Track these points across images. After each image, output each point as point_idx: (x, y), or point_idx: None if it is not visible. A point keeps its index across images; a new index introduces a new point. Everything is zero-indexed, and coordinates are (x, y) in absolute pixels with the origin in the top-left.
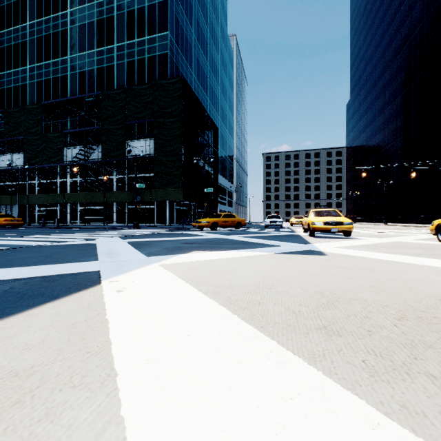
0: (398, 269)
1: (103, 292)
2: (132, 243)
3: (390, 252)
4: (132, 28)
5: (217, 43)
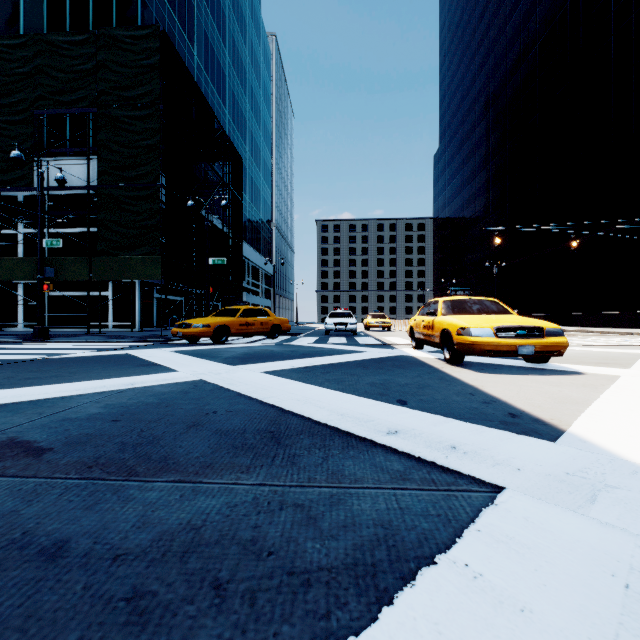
0: None
1: None
2: None
3: None
4: None
5: (243, 24)
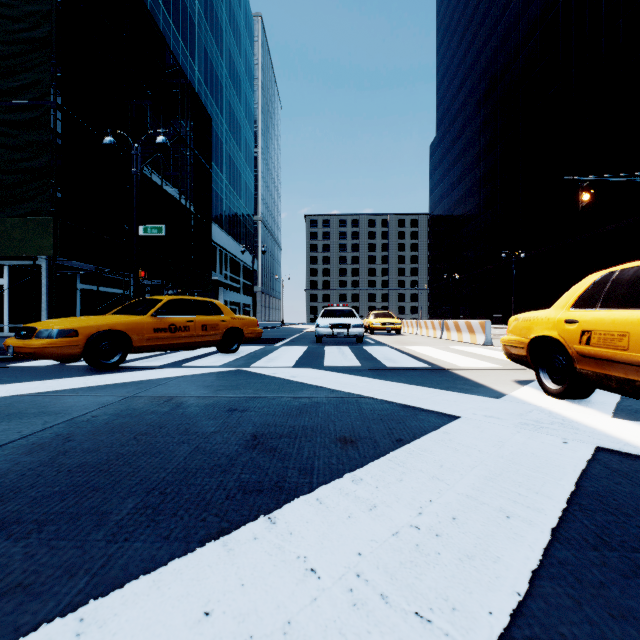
0: None
1: None
2: None
3: None
4: None
5: None
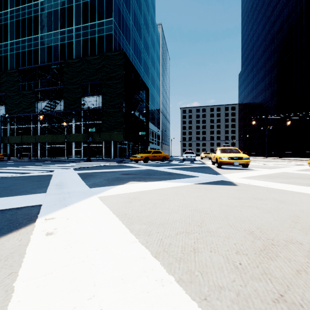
0: (304, 200)
1: (30, 236)
2: (82, 174)
3: (285, 182)
4: (86, 15)
5: (148, 28)
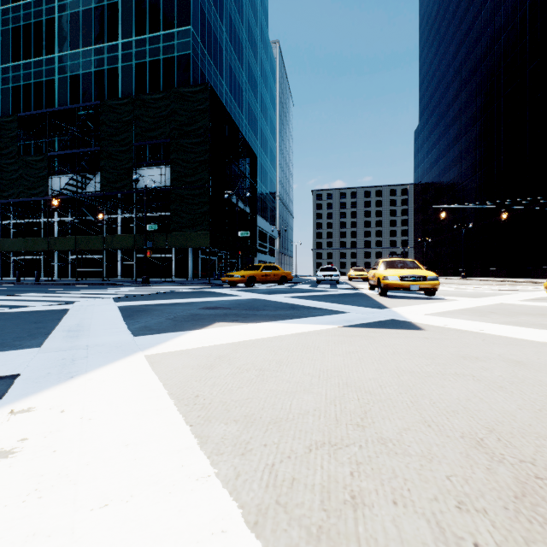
0: None
1: None
2: (126, 309)
3: (512, 322)
4: (143, 20)
5: (255, 48)
